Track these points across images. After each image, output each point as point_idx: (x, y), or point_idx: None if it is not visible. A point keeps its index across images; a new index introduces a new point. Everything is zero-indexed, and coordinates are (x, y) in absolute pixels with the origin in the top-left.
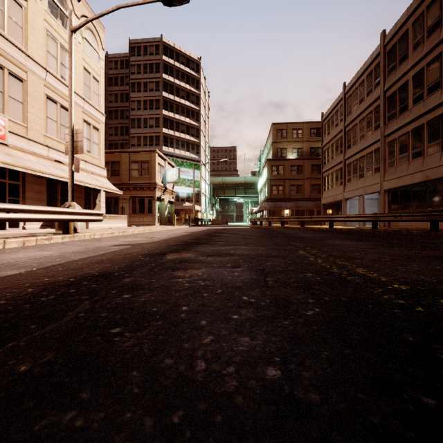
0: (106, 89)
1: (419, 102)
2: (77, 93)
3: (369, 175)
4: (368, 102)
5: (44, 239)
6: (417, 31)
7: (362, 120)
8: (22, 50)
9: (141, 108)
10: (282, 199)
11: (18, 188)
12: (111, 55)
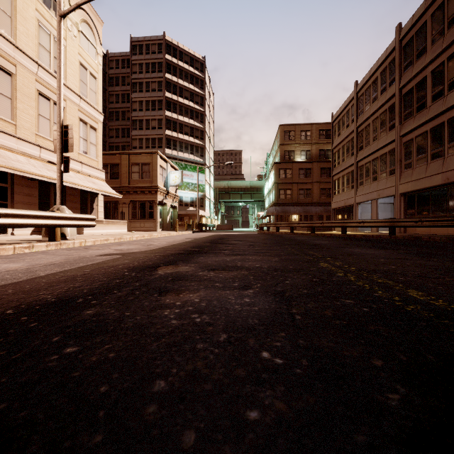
0: (106, 89)
1: (438, 98)
2: (72, 90)
3: (383, 178)
4: (382, 101)
5: (24, 247)
6: (436, 23)
7: (375, 120)
8: (10, 42)
9: (143, 109)
10: (290, 204)
11: (6, 191)
12: (112, 53)
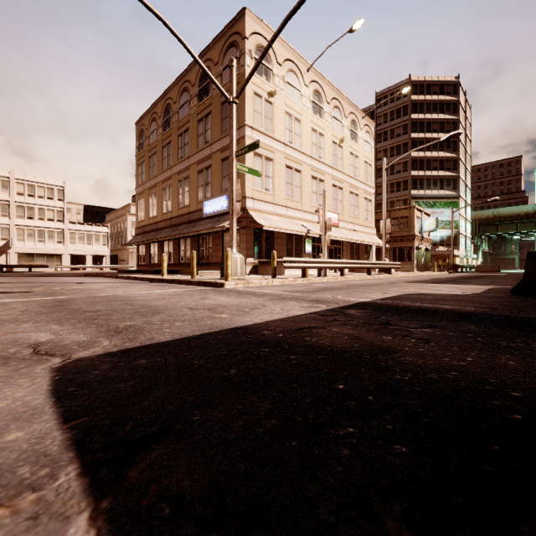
0: None
1: None
2: (361, 182)
3: None
4: None
5: (386, 276)
6: None
7: None
8: (342, 172)
9: (387, 156)
10: None
11: (340, 250)
12: None
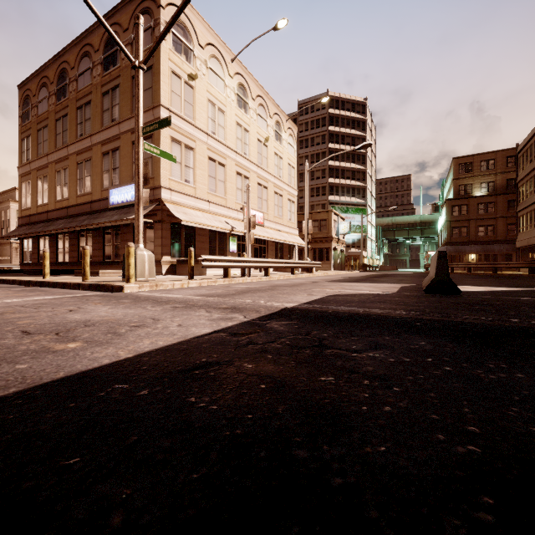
0: None
1: None
2: (285, 183)
3: None
4: None
5: (308, 275)
6: None
7: None
8: (267, 171)
9: (308, 162)
10: (466, 243)
11: (265, 249)
12: None
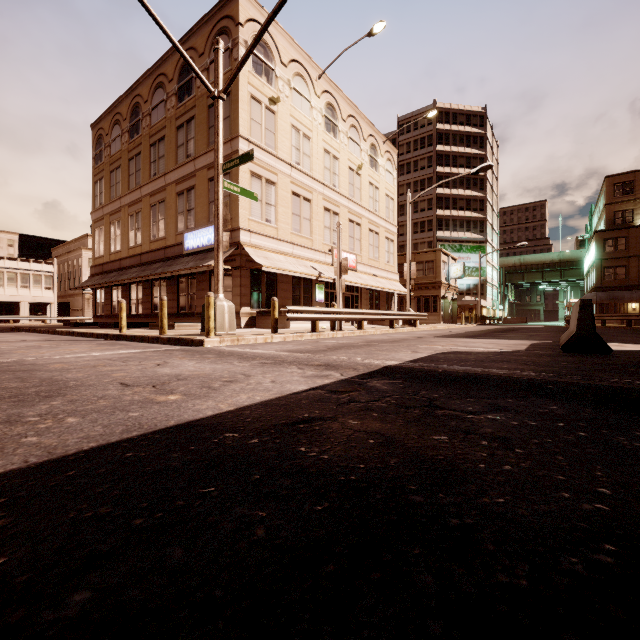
0: None
1: None
2: (382, 218)
3: None
4: None
5: (411, 329)
6: None
7: None
8: (360, 205)
9: (411, 191)
10: (624, 287)
11: (358, 298)
12: None
